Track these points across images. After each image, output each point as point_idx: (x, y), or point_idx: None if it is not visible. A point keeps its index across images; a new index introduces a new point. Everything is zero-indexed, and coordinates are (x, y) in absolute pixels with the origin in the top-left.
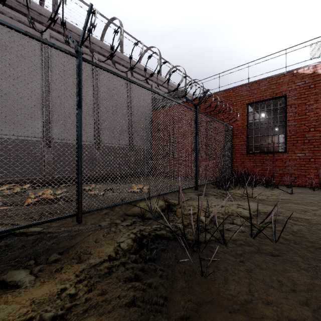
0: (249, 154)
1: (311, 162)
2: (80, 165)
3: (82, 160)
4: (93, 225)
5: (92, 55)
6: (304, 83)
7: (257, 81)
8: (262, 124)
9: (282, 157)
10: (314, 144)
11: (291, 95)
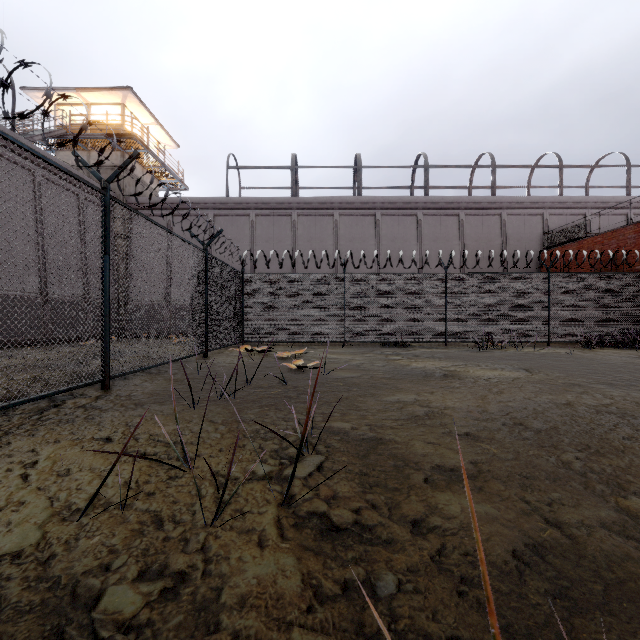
0: None
1: None
2: (446, 321)
3: (447, 319)
4: None
5: (458, 214)
6: None
7: None
8: None
9: None
10: None
11: None
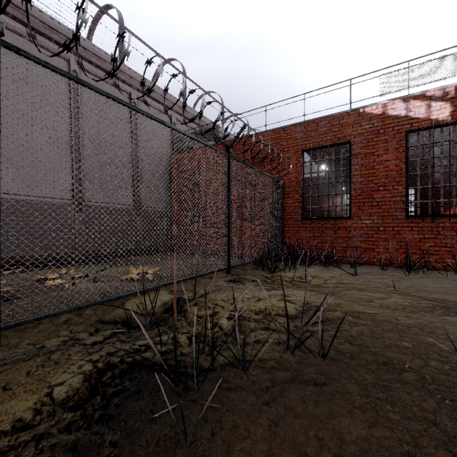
0: (304, 221)
1: (380, 232)
2: None
3: None
4: (30, 347)
5: (68, 59)
6: (372, 126)
7: (315, 120)
8: (321, 179)
9: (345, 224)
10: (383, 207)
11: (356, 141)
